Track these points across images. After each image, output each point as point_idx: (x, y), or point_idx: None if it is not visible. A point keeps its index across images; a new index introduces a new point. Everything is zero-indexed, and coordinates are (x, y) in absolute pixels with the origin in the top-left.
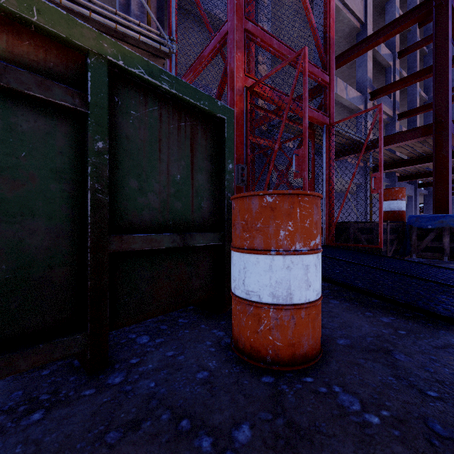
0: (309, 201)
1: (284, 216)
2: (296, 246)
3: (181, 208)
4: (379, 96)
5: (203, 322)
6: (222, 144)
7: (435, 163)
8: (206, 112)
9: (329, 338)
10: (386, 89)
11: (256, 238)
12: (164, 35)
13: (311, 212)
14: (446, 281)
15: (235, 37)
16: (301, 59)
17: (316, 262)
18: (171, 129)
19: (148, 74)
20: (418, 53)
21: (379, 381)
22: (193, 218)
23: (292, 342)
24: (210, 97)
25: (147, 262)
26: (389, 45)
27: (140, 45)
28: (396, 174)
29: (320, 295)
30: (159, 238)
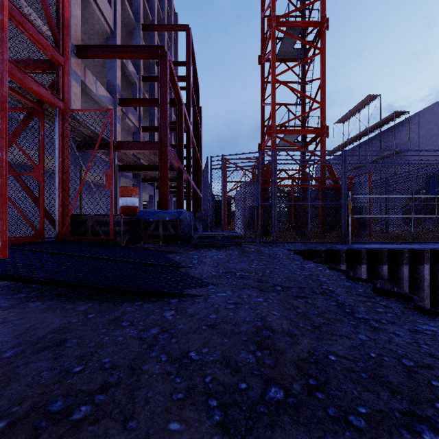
0: None
1: None
2: None
3: None
4: (126, 104)
5: None
6: None
7: (160, 172)
8: None
9: None
10: (132, 102)
11: None
12: None
13: None
14: (150, 260)
15: None
16: None
17: None
18: None
19: None
20: (156, 85)
21: (25, 385)
22: None
23: None
24: None
25: None
26: (135, 65)
27: None
28: (140, 176)
29: None
30: None
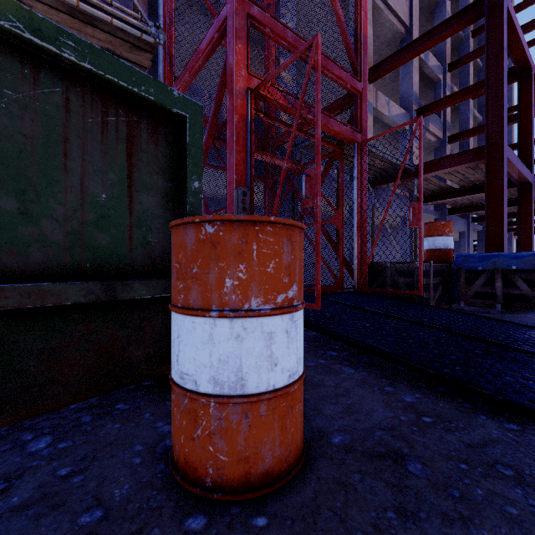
0: (275, 233)
1: (231, 256)
2: (251, 303)
3: (110, 244)
4: (426, 114)
5: (151, 408)
6: (183, 153)
7: (488, 193)
8: (155, 105)
9: (322, 432)
10: (434, 106)
11: (191, 291)
12: (147, 19)
13: (279, 249)
14: (495, 338)
15: (235, 24)
16: (314, 50)
17: (289, 326)
18: (88, 124)
19: (32, 31)
20: (472, 67)
21: (370, 524)
22: (132, 257)
23: (245, 454)
24: (158, 82)
25: (40, 327)
26: (438, 55)
27: (117, 32)
28: (446, 207)
29: (300, 375)
30: (58, 289)
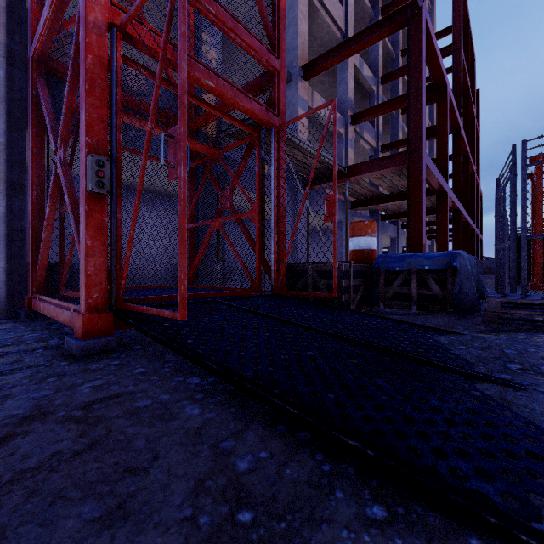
0: None
1: None
2: None
3: None
4: (360, 120)
5: None
6: None
7: (410, 197)
8: None
9: None
10: (367, 114)
11: None
12: None
13: None
14: (398, 346)
15: None
16: None
17: None
18: None
19: None
20: (401, 84)
21: None
22: None
23: None
24: None
25: None
26: (372, 67)
27: None
28: (379, 213)
29: None
30: None
